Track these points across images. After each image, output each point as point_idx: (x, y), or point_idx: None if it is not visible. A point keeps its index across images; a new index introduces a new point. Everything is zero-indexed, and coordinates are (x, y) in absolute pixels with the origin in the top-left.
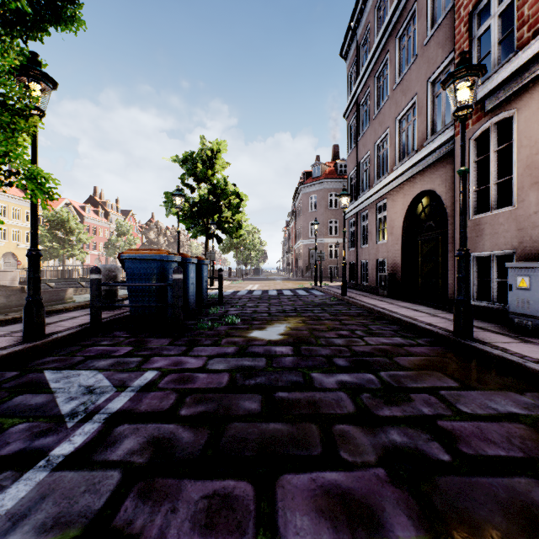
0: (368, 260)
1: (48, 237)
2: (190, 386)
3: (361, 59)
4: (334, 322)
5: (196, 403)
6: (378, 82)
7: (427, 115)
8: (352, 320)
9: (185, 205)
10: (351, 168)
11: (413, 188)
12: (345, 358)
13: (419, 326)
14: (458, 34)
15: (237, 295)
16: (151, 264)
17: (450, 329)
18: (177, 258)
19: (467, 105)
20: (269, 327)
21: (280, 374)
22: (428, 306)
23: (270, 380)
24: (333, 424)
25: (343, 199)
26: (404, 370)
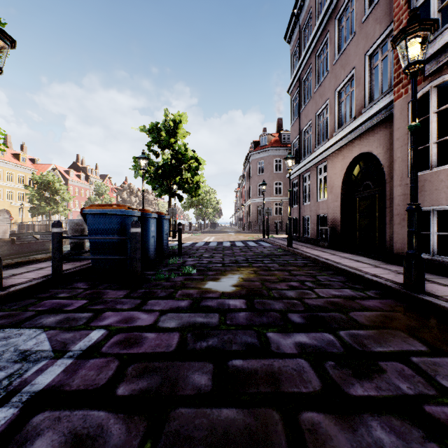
0: (310, 216)
1: (36, 197)
2: (136, 350)
3: (303, 41)
4: (284, 272)
5: (138, 376)
6: (319, 59)
7: (365, 85)
8: (300, 270)
9: (151, 168)
10: (294, 136)
11: (352, 151)
12: (300, 313)
13: (366, 277)
14: (397, 7)
15: (195, 246)
16: (111, 218)
17: (397, 281)
18: (137, 213)
19: (419, 60)
20: (222, 277)
21: (233, 334)
22: (367, 257)
23: (223, 342)
24: (298, 411)
25: (288, 161)
26: (364, 329)
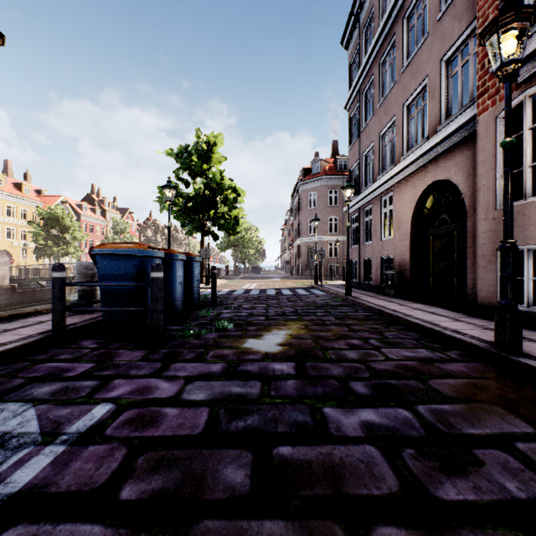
0: (372, 258)
1: (42, 235)
2: (151, 432)
3: (364, 46)
4: (342, 327)
5: (151, 471)
6: (383, 68)
7: (440, 98)
8: (362, 325)
9: (179, 200)
10: (353, 162)
11: (424, 178)
12: (364, 381)
13: (445, 334)
14: None
15: (233, 294)
16: (126, 260)
17: (485, 339)
18: (159, 254)
19: (515, 59)
20: (266, 334)
21: (279, 409)
22: (444, 308)
23: (266, 420)
24: (370, 525)
25: (347, 191)
26: (449, 403)
